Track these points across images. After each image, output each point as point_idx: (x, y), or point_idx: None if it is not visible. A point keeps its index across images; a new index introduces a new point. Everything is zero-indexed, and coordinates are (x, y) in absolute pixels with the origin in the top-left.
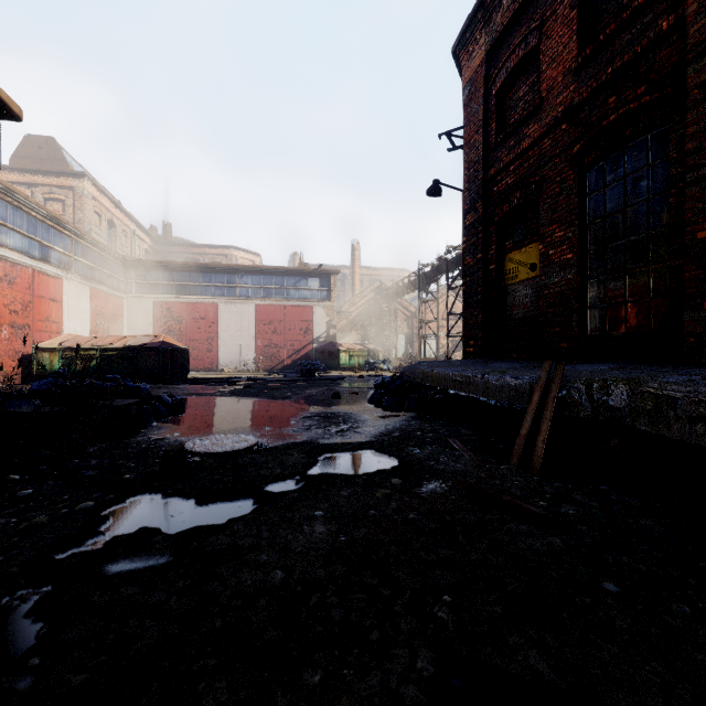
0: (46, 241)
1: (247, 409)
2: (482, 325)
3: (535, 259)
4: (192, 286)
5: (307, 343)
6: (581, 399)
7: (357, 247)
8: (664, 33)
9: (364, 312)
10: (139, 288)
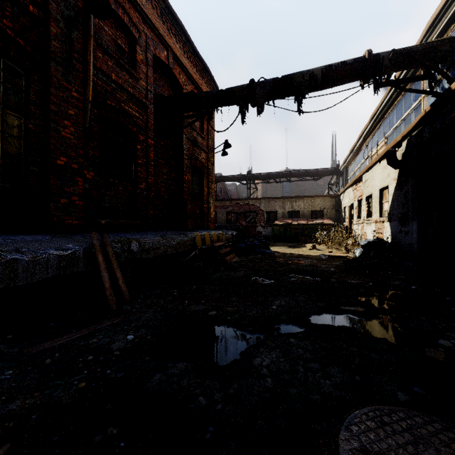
0: None
1: None
2: None
3: None
4: None
5: None
6: (121, 252)
7: None
8: (29, 11)
9: None
10: None
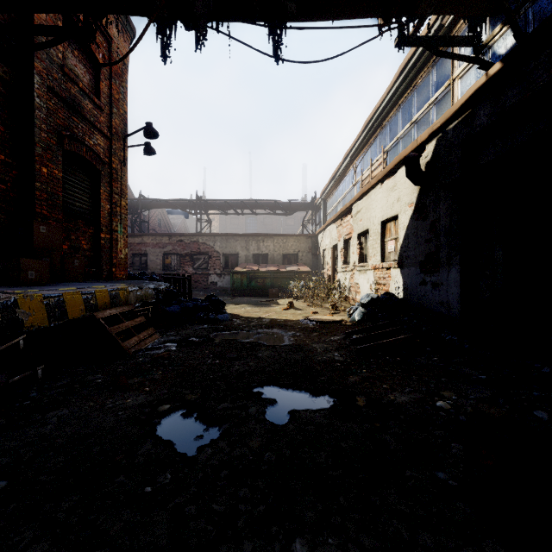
0: None
1: None
2: None
3: None
4: None
5: None
6: None
7: None
8: None
9: None
10: None
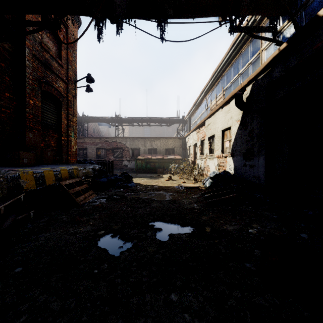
0: None
1: None
2: None
3: None
4: None
5: None
6: None
7: None
8: None
9: None
10: None
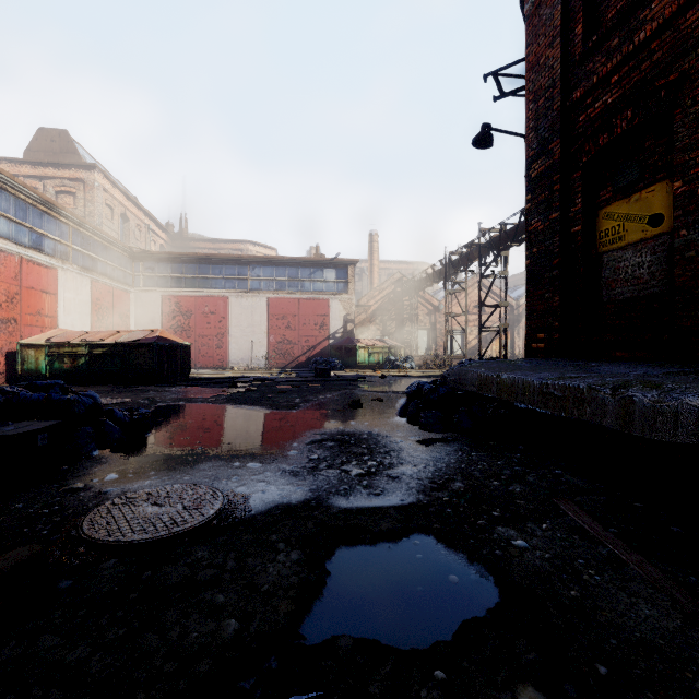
0: (39, 227)
1: (238, 425)
2: (560, 312)
3: (660, 208)
4: (201, 278)
5: (322, 339)
6: None
7: (376, 238)
8: None
9: (383, 306)
10: (147, 281)
